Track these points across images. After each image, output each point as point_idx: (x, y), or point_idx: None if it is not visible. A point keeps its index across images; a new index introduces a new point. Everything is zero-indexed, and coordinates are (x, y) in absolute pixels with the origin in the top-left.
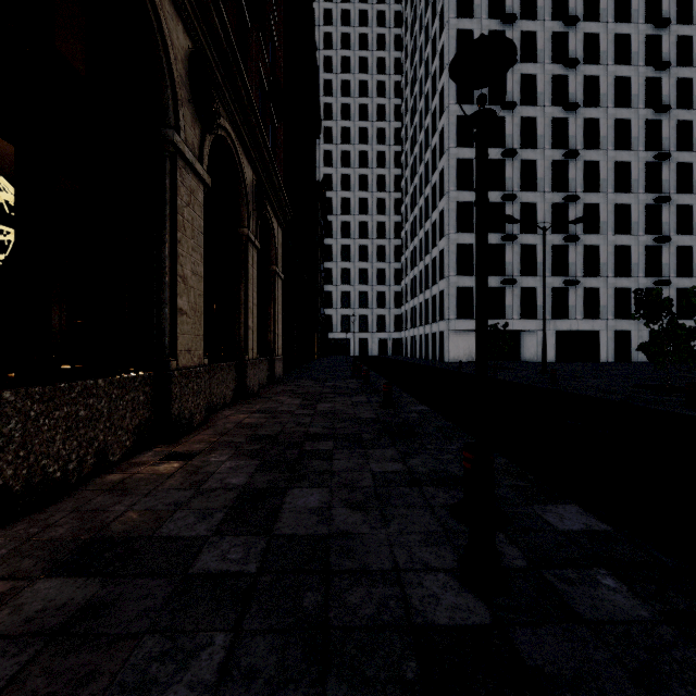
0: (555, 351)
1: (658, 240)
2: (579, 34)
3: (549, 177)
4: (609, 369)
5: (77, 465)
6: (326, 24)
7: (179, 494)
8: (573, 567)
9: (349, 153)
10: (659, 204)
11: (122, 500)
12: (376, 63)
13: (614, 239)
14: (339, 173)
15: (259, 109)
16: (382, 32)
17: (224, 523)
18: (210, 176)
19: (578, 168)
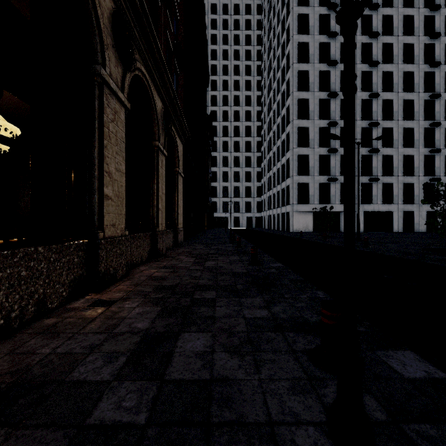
0: (363, 225)
1: (432, 152)
2: (379, 15)
3: (359, 110)
4: (401, 237)
5: (19, 313)
6: (213, 13)
7: (95, 337)
8: (430, 421)
9: (227, 97)
10: (433, 128)
11: (49, 343)
12: (245, 38)
13: (403, 151)
14: (221, 110)
15: (167, 62)
16: (249, 18)
17: (125, 367)
18: (131, 104)
19: (378, 104)
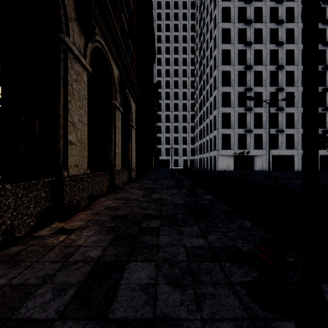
0: (271, 165)
1: (324, 110)
2: (283, 7)
3: (268, 79)
4: (301, 174)
5: None
6: (158, 8)
7: (51, 266)
8: None
9: (169, 70)
10: (324, 92)
11: (8, 273)
12: (182, 27)
13: (302, 110)
14: (164, 80)
15: (122, 40)
16: (185, 11)
17: (72, 302)
18: (93, 69)
19: (283, 74)
